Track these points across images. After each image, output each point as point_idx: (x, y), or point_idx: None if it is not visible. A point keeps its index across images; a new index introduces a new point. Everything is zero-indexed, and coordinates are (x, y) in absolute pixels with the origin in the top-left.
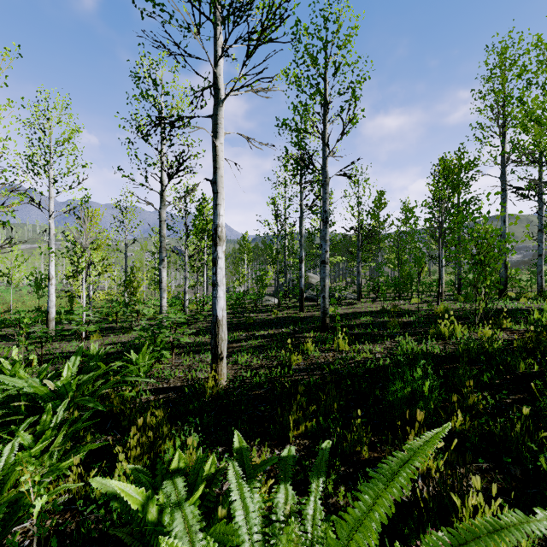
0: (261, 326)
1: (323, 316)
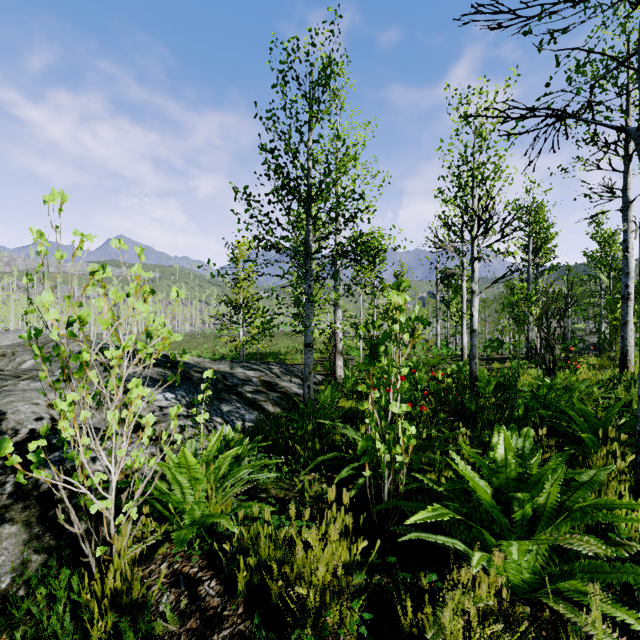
0: (495, 359)
1: (527, 353)
